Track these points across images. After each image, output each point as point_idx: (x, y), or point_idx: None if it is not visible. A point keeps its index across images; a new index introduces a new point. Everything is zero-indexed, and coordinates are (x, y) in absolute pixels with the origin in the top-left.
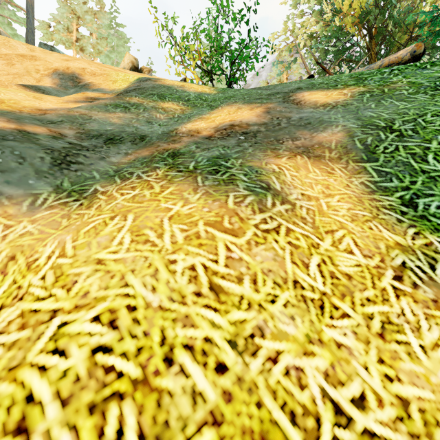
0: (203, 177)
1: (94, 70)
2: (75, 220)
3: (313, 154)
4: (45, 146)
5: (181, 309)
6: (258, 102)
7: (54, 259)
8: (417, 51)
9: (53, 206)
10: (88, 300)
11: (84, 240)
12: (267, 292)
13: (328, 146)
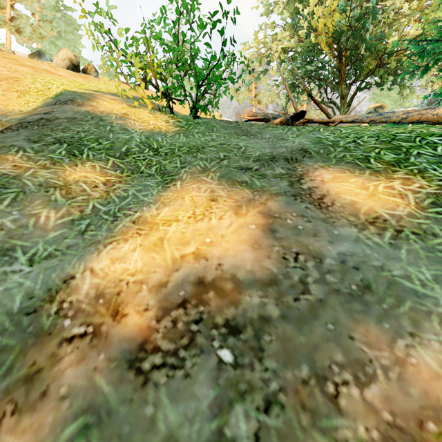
0: None
1: None
2: None
3: None
4: None
5: None
6: (247, 184)
7: None
8: None
9: None
10: None
11: None
12: None
13: None
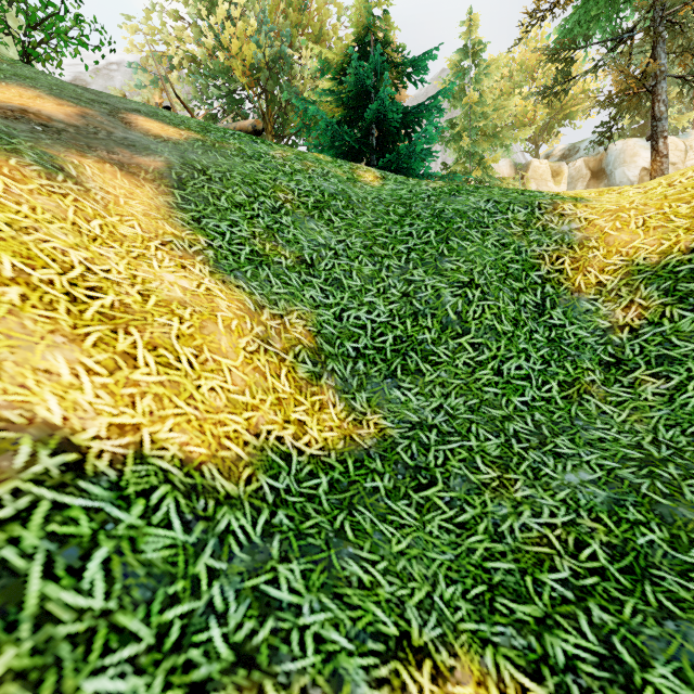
0: None
1: None
2: None
3: (127, 170)
4: None
5: None
6: (73, 102)
7: None
8: (258, 127)
9: None
10: None
11: None
12: (46, 218)
13: (146, 169)
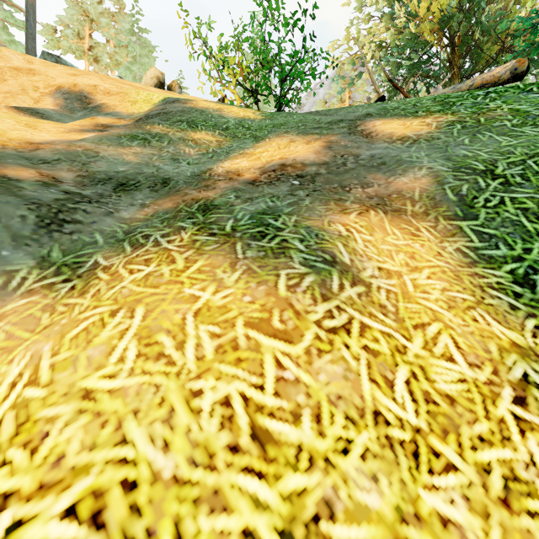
0: (245, 243)
1: (108, 88)
2: (61, 315)
3: (390, 207)
4: (30, 199)
5: (208, 478)
6: (317, 133)
7: (20, 389)
8: (519, 69)
9: (33, 291)
10: (61, 472)
11: (68, 353)
12: (337, 435)
13: (410, 196)
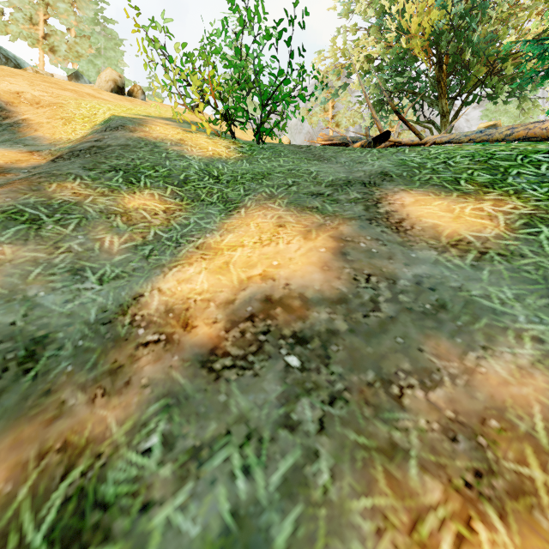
0: None
1: (38, 96)
2: None
3: (501, 476)
4: None
5: None
6: (317, 210)
7: None
8: None
9: None
10: None
11: None
12: None
13: (528, 432)
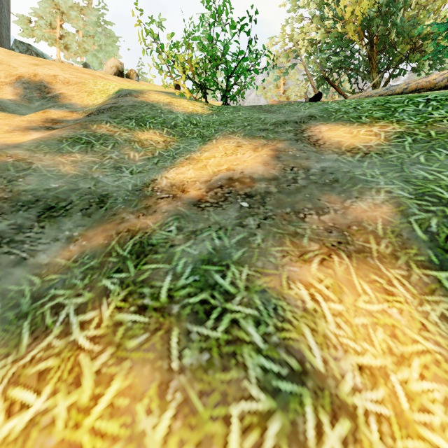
0: (182, 331)
1: (68, 77)
2: None
3: (353, 245)
4: None
5: None
6: (263, 137)
7: None
8: None
9: None
10: None
11: None
12: None
13: (372, 230)
